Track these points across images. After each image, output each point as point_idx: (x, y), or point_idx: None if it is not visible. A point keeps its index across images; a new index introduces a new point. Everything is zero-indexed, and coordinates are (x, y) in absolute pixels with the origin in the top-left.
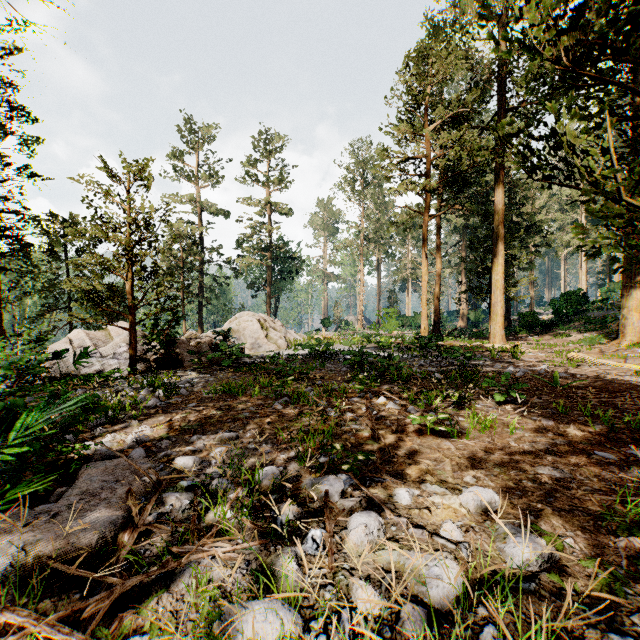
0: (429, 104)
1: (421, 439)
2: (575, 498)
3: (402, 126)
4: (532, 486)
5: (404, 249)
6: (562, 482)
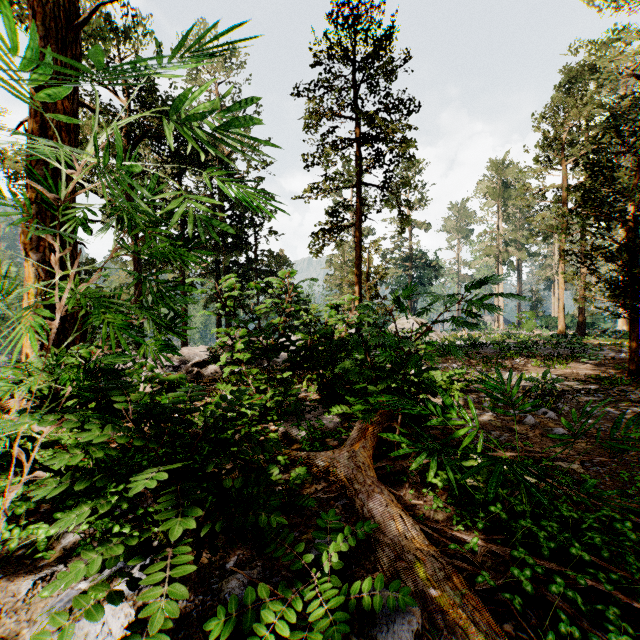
0: (566, 140)
1: (533, 368)
2: (582, 376)
3: (538, 169)
4: (569, 375)
5: (549, 248)
6: (581, 374)
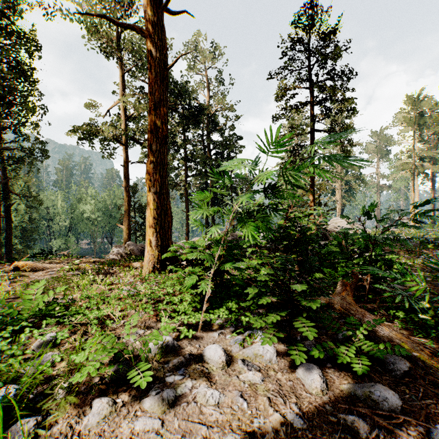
0: None
1: None
2: None
3: None
4: None
5: None
6: None
